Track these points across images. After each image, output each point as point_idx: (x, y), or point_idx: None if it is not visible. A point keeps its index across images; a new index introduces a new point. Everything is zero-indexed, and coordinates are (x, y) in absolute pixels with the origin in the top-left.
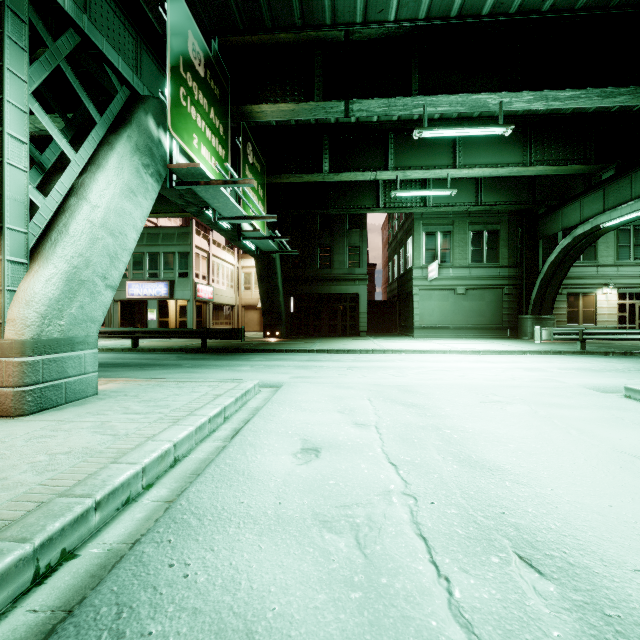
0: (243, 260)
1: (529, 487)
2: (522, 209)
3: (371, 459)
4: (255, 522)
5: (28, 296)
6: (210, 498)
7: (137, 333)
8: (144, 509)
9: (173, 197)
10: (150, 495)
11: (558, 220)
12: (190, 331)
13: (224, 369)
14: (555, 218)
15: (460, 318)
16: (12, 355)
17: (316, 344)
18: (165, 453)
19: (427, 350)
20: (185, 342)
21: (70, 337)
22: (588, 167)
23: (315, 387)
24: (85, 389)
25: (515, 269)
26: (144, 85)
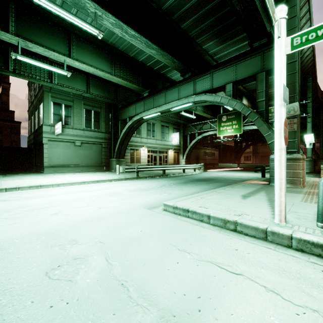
0: None
1: None
2: (111, 103)
3: None
4: None
5: None
6: None
7: None
8: None
9: None
10: None
11: (127, 112)
12: None
13: None
14: (126, 111)
15: (78, 160)
16: None
17: None
18: None
19: (43, 185)
20: None
21: None
22: (139, 88)
23: None
24: None
25: (108, 134)
26: None
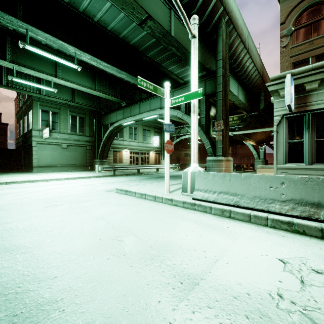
0: None
1: (31, 253)
2: (95, 110)
3: None
4: None
5: None
6: None
7: None
8: None
9: None
10: None
11: (109, 119)
12: None
13: None
14: (108, 117)
15: (64, 161)
16: None
17: None
18: None
19: (35, 180)
20: None
21: None
22: (117, 99)
23: None
24: None
25: (92, 138)
26: None
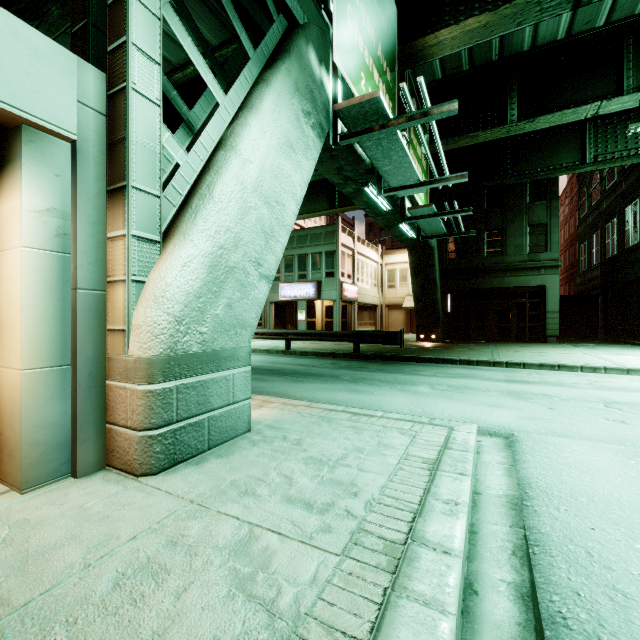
0: (387, 256)
1: None
2: None
3: None
4: None
5: (158, 289)
6: None
7: (290, 335)
8: None
9: (330, 174)
10: None
11: None
12: (342, 334)
13: (395, 388)
14: None
15: None
16: (136, 380)
17: (496, 353)
18: None
19: None
20: (334, 344)
21: (214, 350)
22: None
23: (598, 453)
24: (234, 425)
25: None
26: (303, 12)
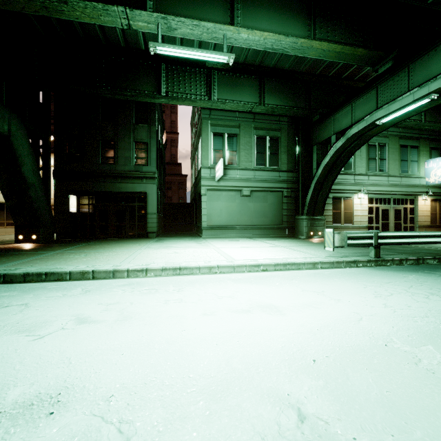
0: (40, 158)
1: None
2: (299, 116)
3: None
4: None
5: None
6: None
7: None
8: None
9: None
10: None
11: (330, 126)
12: None
13: None
14: (327, 125)
15: (246, 218)
16: None
17: (37, 256)
18: None
19: (185, 267)
20: None
21: None
22: (369, 54)
23: None
24: None
25: (293, 174)
26: None
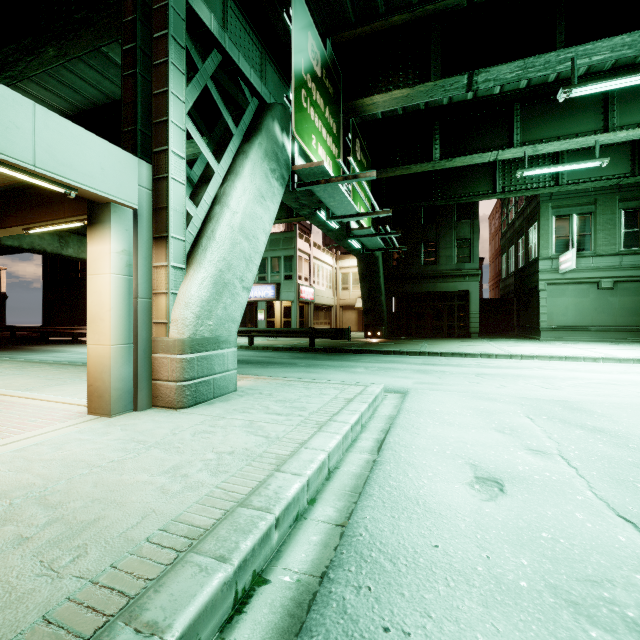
0: (341, 261)
1: None
2: None
3: (585, 506)
4: (468, 582)
5: (186, 298)
6: (392, 532)
7: (253, 332)
8: (317, 530)
9: (289, 201)
10: (317, 513)
11: None
12: (299, 331)
13: (339, 370)
14: None
15: (605, 318)
16: (175, 352)
17: (424, 346)
18: (322, 464)
19: (569, 356)
20: (292, 341)
21: (216, 336)
22: None
23: (449, 396)
24: (227, 385)
25: None
26: (270, 93)
